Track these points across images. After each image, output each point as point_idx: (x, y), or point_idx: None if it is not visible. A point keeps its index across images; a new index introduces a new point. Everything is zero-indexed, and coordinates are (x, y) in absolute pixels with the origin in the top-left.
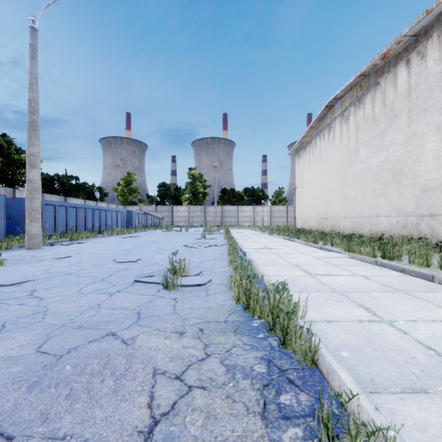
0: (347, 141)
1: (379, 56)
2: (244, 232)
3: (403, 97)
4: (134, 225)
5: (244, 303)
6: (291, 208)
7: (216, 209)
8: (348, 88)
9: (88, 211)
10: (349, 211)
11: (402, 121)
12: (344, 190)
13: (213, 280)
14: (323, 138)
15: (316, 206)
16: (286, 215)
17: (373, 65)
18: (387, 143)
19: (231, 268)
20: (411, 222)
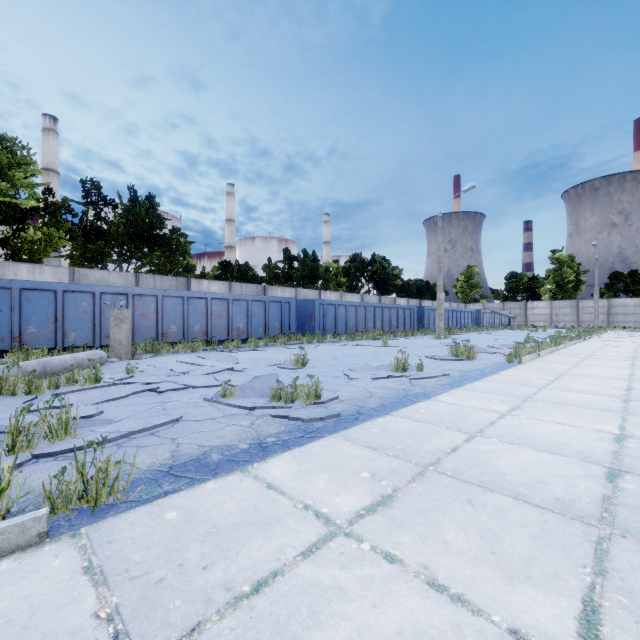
0: None
1: None
2: (625, 334)
3: None
4: (482, 324)
5: None
6: None
7: (597, 304)
8: None
9: (449, 313)
10: None
11: None
12: None
13: None
14: None
15: None
16: None
17: None
18: None
19: None
20: None
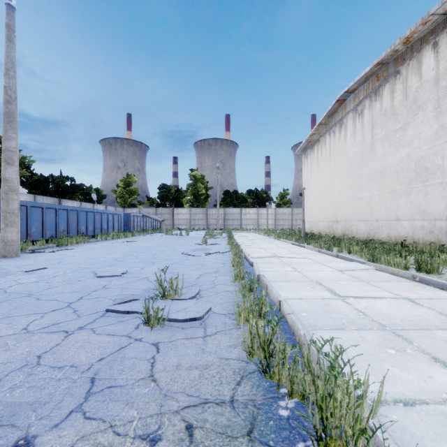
0: (361, 137)
1: (401, 41)
2: (248, 236)
3: (430, 85)
4: (132, 228)
5: (262, 363)
6: (296, 211)
7: (218, 212)
8: (363, 79)
9: (80, 214)
10: (364, 214)
11: (428, 112)
12: (358, 191)
13: (214, 307)
14: (333, 135)
15: (325, 208)
16: (291, 217)
17: (394, 51)
18: (410, 138)
19: (236, 287)
20: (440, 227)
